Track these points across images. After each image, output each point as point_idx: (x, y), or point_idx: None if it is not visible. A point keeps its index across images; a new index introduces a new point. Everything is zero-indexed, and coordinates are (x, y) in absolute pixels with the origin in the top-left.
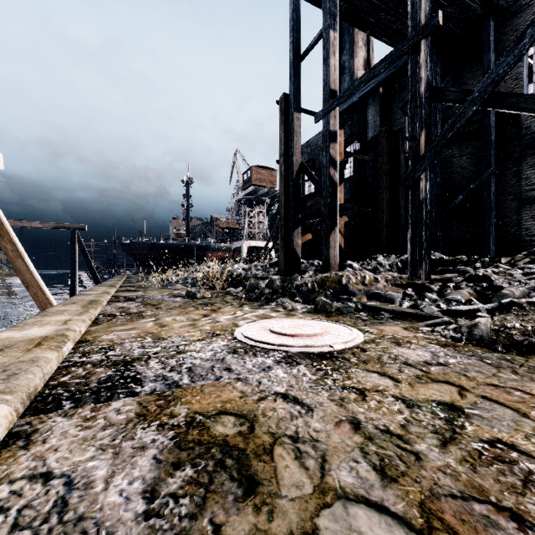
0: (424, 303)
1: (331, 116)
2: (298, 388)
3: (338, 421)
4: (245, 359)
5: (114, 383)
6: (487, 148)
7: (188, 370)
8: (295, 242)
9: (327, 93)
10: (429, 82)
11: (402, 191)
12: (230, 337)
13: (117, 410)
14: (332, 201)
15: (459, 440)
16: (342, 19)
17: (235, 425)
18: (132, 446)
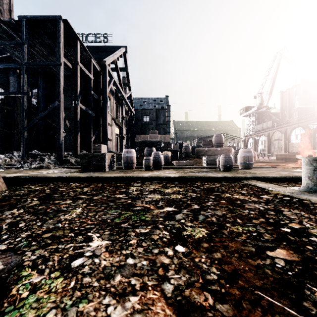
0: (24, 165)
1: None
2: None
3: None
4: None
5: None
6: None
7: None
8: None
9: None
10: (28, 106)
11: None
12: None
13: None
14: None
15: (15, 172)
16: None
17: None
18: None
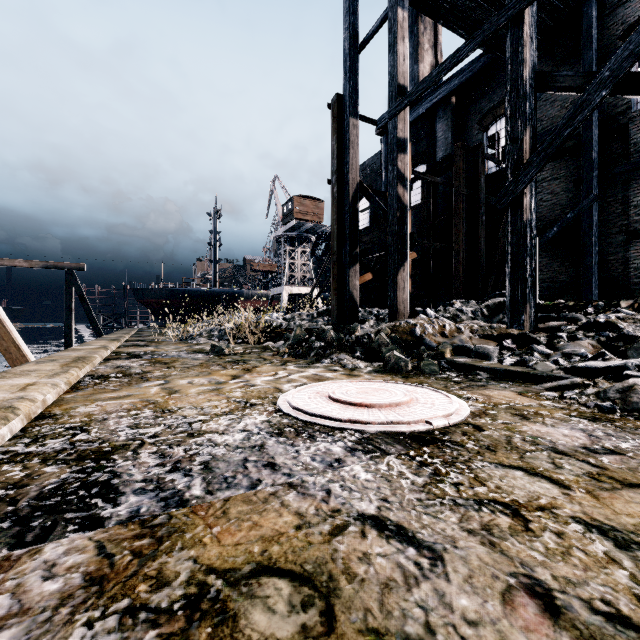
0: (534, 358)
1: (399, 119)
2: (398, 503)
3: (504, 590)
4: (297, 445)
5: (67, 497)
6: (589, 168)
7: (203, 468)
8: (351, 283)
9: (394, 89)
10: (534, 65)
11: (482, 222)
12: (271, 408)
13: (49, 565)
14: (400, 229)
15: None
16: (409, 4)
17: (292, 606)
18: None
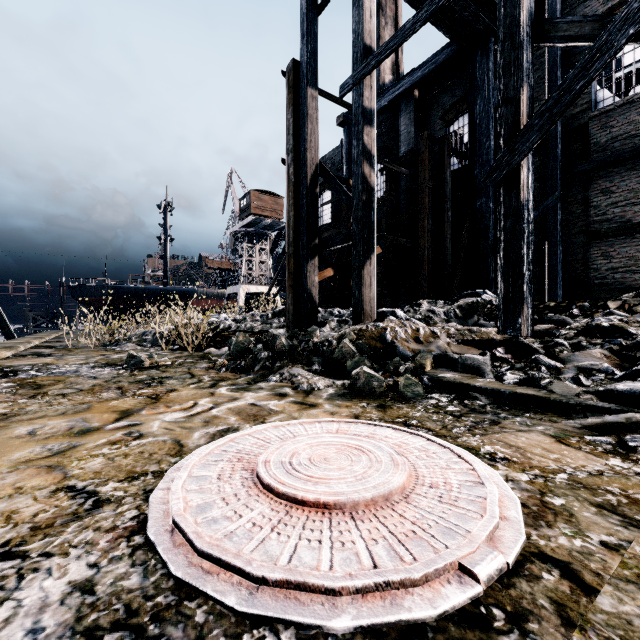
0: (544, 374)
1: (365, 85)
2: None
3: None
4: None
5: None
6: (553, 165)
7: None
8: (310, 278)
9: (359, 49)
10: (531, 10)
11: (448, 218)
12: (130, 515)
13: None
14: (367, 215)
15: None
16: None
17: None
18: None
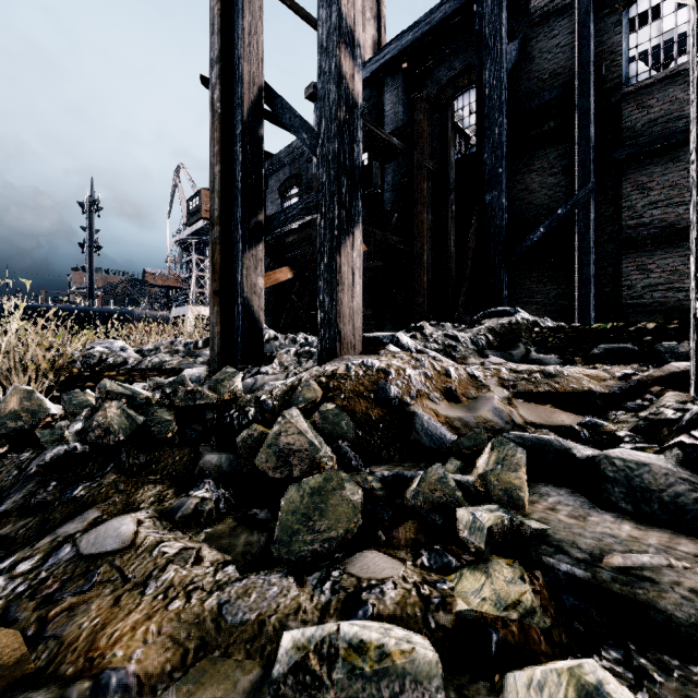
0: None
1: None
2: None
3: None
4: None
5: None
6: (586, 148)
7: None
8: (248, 280)
9: None
10: None
11: (452, 213)
12: None
13: None
14: (346, 151)
15: None
16: None
17: None
18: None
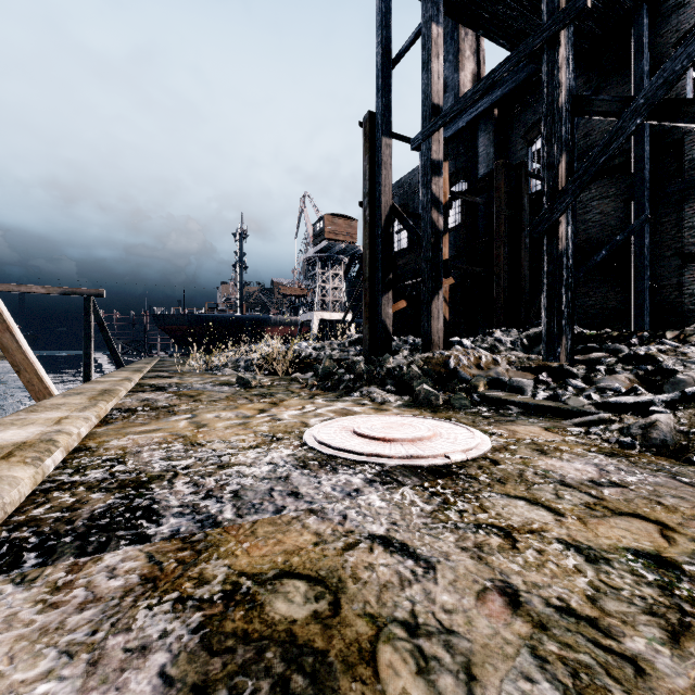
0: (567, 392)
1: (433, 140)
2: (405, 526)
3: (480, 590)
4: (320, 476)
5: (115, 518)
6: (640, 187)
7: (233, 496)
8: (384, 311)
9: (428, 109)
10: (571, 88)
11: (525, 245)
12: (297, 442)
13: (111, 569)
14: (435, 256)
15: None
16: (446, 14)
17: (307, 598)
18: (124, 647)
